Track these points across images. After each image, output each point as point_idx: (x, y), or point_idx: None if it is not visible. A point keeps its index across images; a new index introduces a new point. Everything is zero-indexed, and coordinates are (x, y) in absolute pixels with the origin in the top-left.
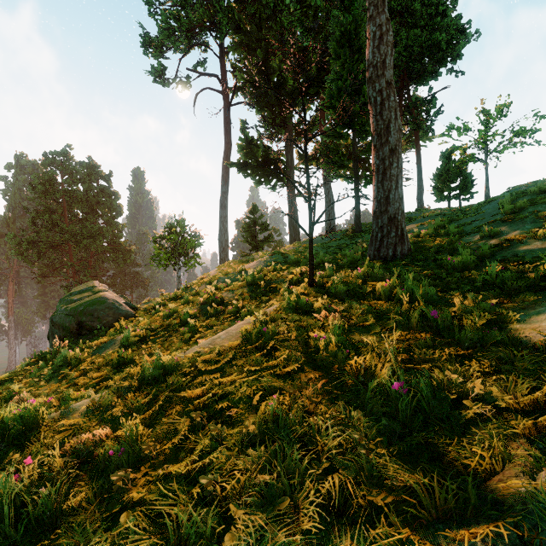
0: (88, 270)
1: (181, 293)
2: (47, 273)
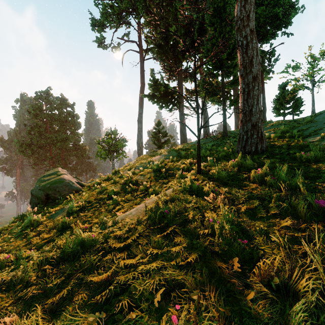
0: (60, 161)
1: (111, 176)
2: (37, 162)
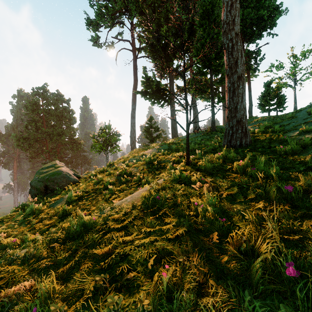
0: (56, 154)
1: (106, 168)
2: (34, 156)
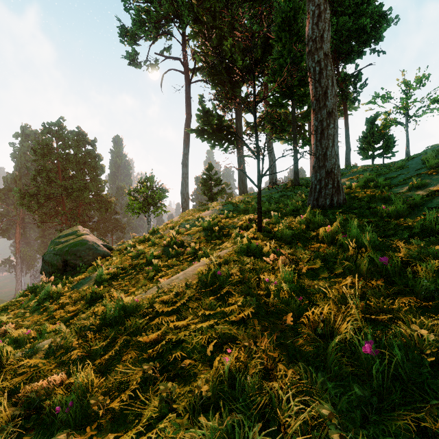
0: (77, 217)
1: (149, 237)
2: (45, 219)
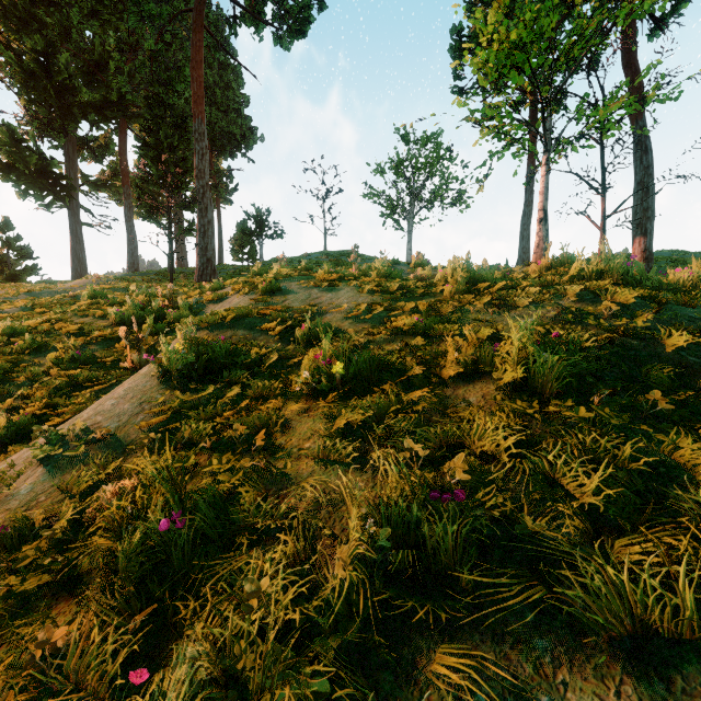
0: None
1: None
2: None
